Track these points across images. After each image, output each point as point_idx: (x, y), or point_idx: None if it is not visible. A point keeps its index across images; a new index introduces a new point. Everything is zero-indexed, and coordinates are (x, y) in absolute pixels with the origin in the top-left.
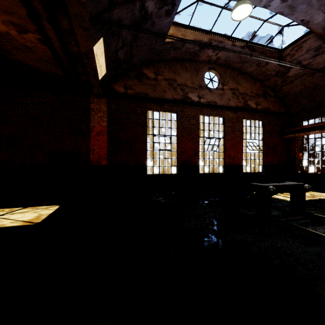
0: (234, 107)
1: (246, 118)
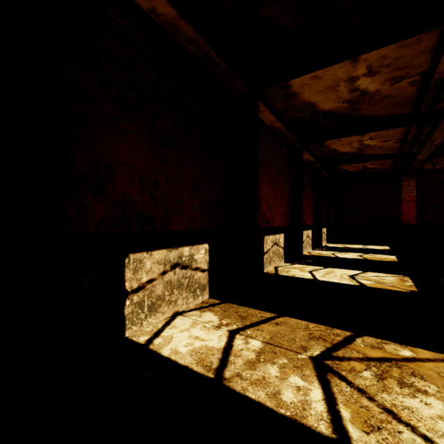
0: None
1: None
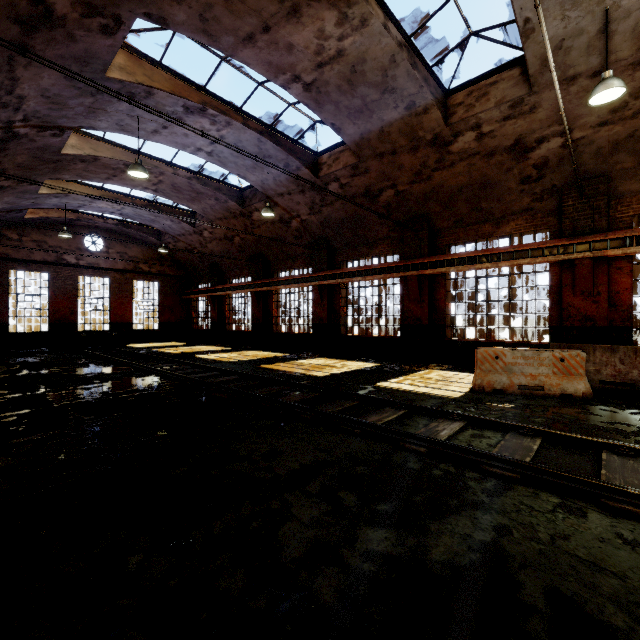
0: (122, 269)
1: (137, 279)
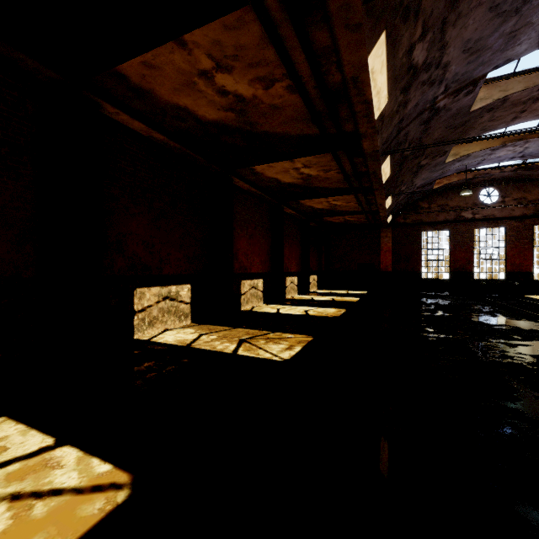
0: (519, 216)
1: (538, 224)
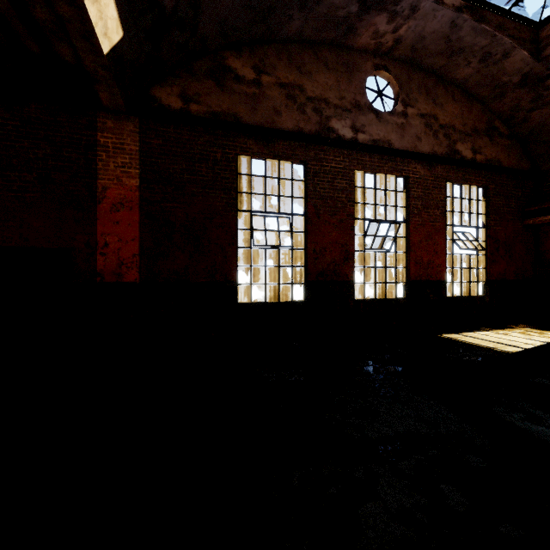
0: (430, 154)
1: (452, 179)
